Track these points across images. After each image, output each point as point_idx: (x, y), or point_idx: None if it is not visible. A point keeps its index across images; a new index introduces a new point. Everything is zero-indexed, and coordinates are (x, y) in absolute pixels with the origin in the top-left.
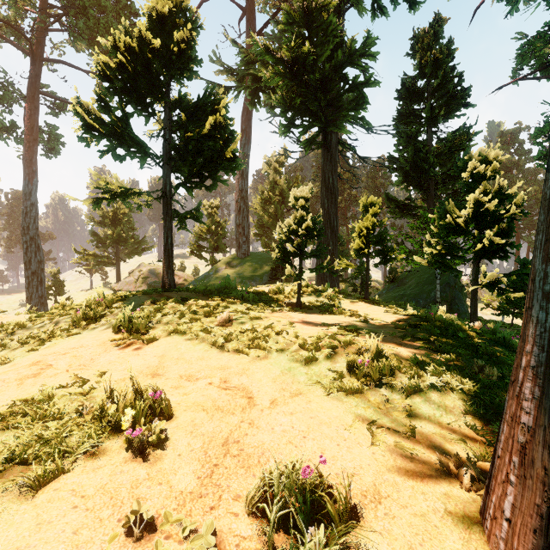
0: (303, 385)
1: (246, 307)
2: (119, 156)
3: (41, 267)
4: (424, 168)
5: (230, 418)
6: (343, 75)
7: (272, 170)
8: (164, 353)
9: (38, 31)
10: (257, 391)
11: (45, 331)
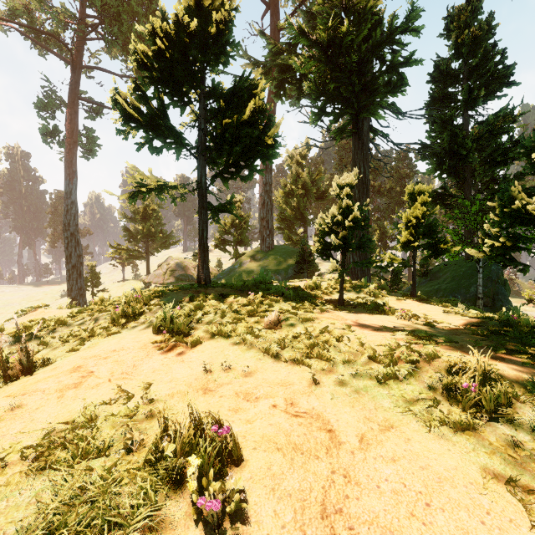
0: (390, 413)
1: (290, 305)
2: (156, 148)
3: (80, 261)
4: (461, 153)
5: (316, 464)
6: (380, 55)
7: (295, 163)
8: (211, 360)
9: (77, 41)
10: (335, 420)
11: (85, 328)
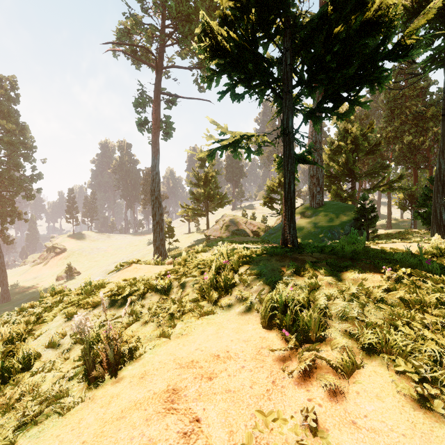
0: None
1: None
2: (237, 95)
3: (161, 218)
4: None
5: None
6: None
7: None
8: (427, 443)
9: (159, 49)
10: None
11: (173, 298)
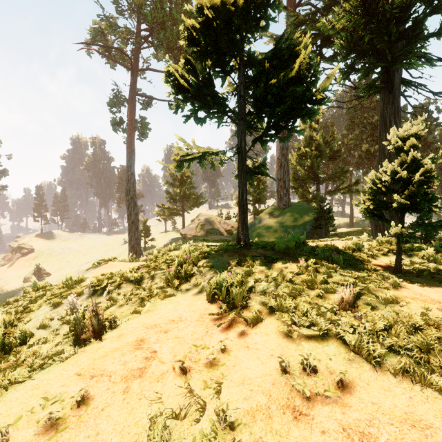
0: None
1: (351, 276)
2: (200, 119)
3: (137, 218)
4: None
5: None
6: None
7: (308, 128)
8: (282, 352)
9: (135, 51)
10: None
11: (144, 287)
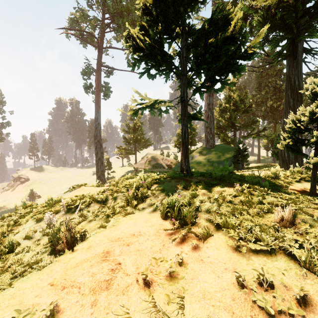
0: None
1: (281, 198)
2: (151, 75)
3: (102, 156)
4: None
5: None
6: None
7: (227, 89)
8: (234, 265)
9: (101, 34)
10: None
11: (109, 206)
